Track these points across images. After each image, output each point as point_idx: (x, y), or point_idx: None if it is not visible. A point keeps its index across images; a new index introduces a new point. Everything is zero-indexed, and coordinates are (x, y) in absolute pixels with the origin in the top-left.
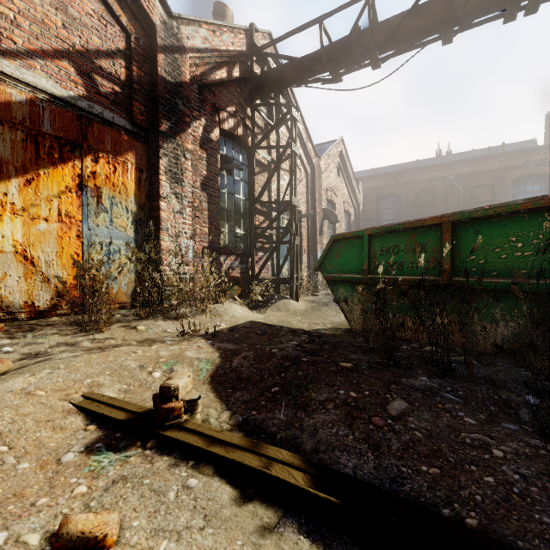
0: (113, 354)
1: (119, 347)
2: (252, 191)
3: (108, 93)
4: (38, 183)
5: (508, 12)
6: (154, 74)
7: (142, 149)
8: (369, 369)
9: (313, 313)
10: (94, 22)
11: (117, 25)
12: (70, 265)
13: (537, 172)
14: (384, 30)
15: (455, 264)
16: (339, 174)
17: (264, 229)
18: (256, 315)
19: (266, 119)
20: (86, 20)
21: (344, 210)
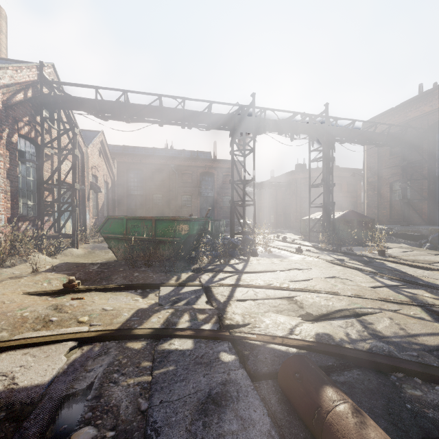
0: (8, 283)
1: (3, 281)
2: (41, 176)
3: None
4: None
5: (182, 126)
6: None
7: None
8: (128, 269)
9: (90, 255)
10: None
11: None
12: None
13: (210, 171)
14: (132, 109)
15: (156, 233)
16: (100, 155)
17: (52, 202)
18: (55, 260)
19: (51, 125)
20: None
21: (104, 181)
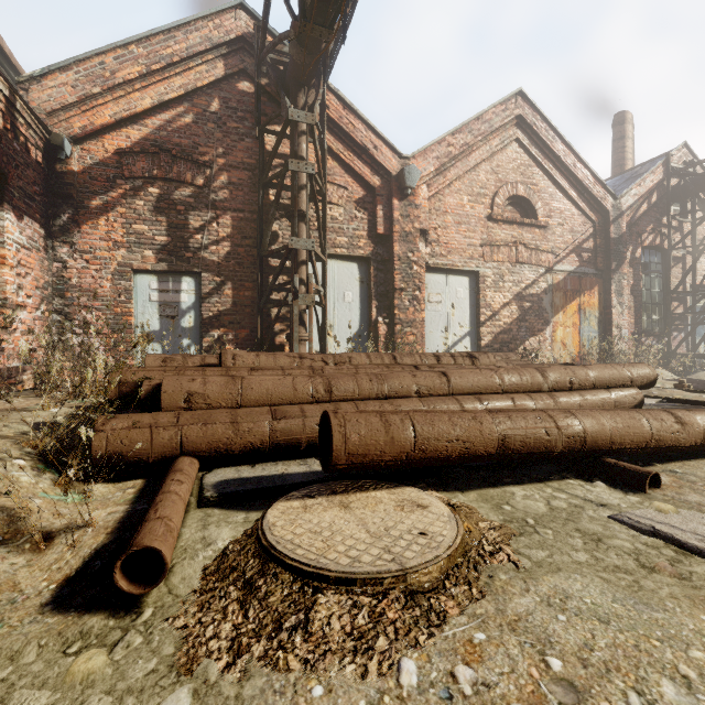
0: None
1: None
2: (667, 284)
3: (586, 259)
4: (566, 312)
5: None
6: (607, 238)
7: (600, 282)
8: None
9: None
10: (581, 228)
11: (589, 222)
12: (575, 347)
13: None
14: None
15: None
16: None
17: (680, 314)
18: None
19: (681, 220)
20: (578, 229)
21: None
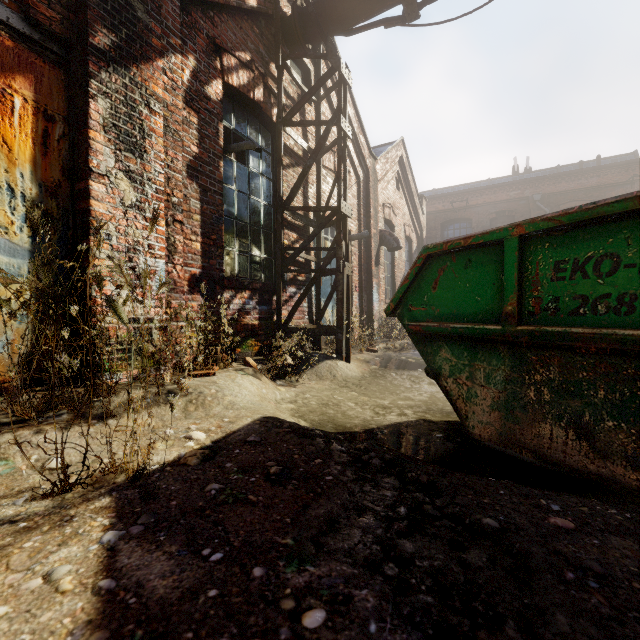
0: None
1: None
2: (277, 190)
3: None
4: None
5: None
6: None
7: (52, 76)
8: None
9: (374, 382)
10: None
11: None
12: None
13: None
14: None
15: None
16: (398, 188)
17: (296, 250)
18: (281, 393)
19: (301, 84)
20: None
21: (404, 236)
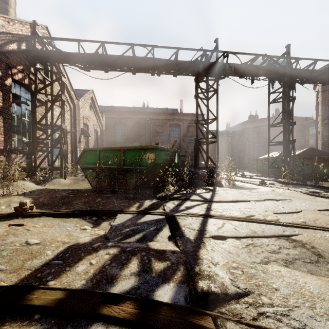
0: None
1: None
2: (35, 117)
3: None
4: None
5: (152, 73)
6: None
7: None
8: (93, 195)
9: (74, 184)
10: None
11: None
12: None
13: (177, 123)
14: (109, 59)
15: (124, 162)
16: (91, 109)
17: (43, 139)
18: (40, 187)
19: (44, 76)
20: None
21: (94, 129)
